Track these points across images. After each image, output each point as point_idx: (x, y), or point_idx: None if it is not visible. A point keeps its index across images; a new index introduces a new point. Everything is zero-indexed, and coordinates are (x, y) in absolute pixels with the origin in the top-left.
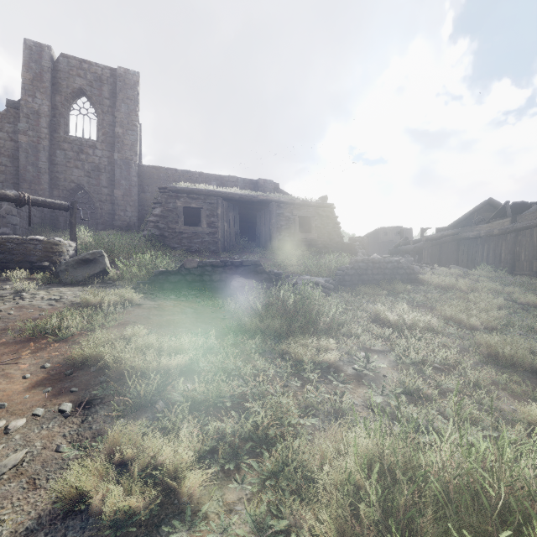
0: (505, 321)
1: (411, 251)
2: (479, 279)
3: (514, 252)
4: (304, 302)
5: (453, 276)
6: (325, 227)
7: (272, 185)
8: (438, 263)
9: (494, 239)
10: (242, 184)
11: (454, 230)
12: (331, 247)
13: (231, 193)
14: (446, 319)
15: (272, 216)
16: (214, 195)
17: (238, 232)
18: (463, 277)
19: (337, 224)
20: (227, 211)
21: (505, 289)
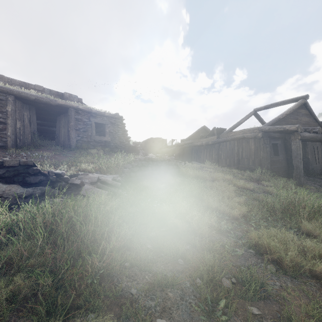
0: (250, 208)
1: (169, 152)
2: (208, 170)
3: (219, 154)
4: (68, 233)
5: (197, 168)
6: (116, 133)
7: (76, 99)
8: (182, 159)
9: (209, 147)
10: (49, 93)
11: (190, 141)
12: (121, 147)
13: (24, 93)
14: (213, 210)
15: (70, 120)
16: (2, 92)
17: (35, 131)
18: (200, 168)
19: (125, 131)
20: (21, 110)
21: (226, 177)
